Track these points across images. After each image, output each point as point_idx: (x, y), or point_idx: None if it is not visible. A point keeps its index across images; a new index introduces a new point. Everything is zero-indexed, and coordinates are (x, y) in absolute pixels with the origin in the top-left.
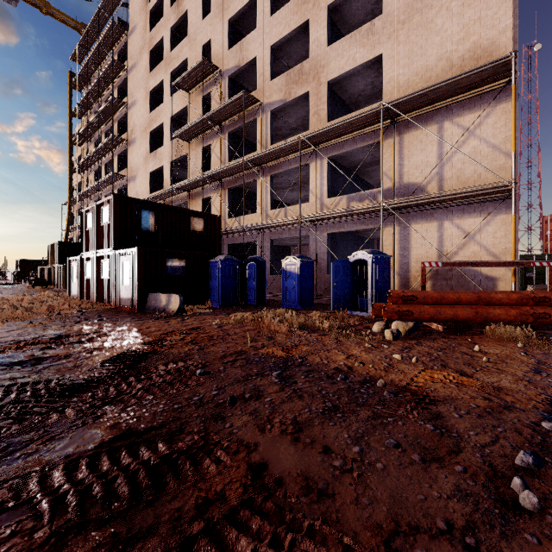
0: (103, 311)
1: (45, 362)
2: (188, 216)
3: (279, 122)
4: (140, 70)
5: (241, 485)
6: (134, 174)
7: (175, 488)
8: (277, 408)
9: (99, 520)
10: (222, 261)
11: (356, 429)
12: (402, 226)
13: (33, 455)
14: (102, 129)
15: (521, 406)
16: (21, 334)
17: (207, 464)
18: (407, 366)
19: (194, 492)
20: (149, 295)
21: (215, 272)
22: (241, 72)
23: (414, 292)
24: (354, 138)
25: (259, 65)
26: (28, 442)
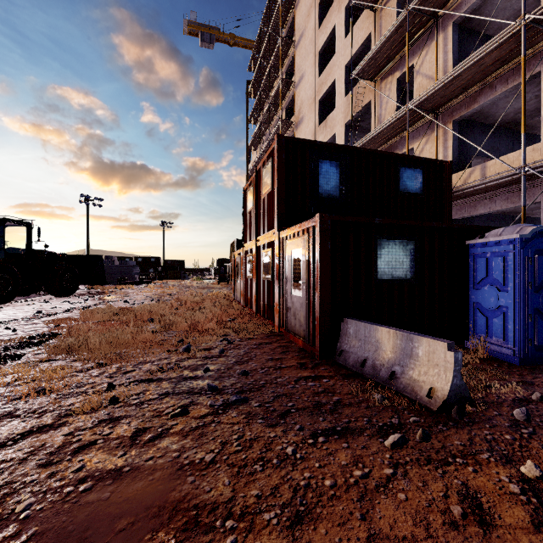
0: (258, 344)
1: None
2: (395, 167)
3: None
4: (307, 35)
5: None
6: None
7: None
8: None
9: None
10: (527, 240)
11: None
12: None
13: None
14: (272, 125)
15: None
16: None
17: None
18: None
19: None
20: (343, 323)
21: (494, 268)
22: None
23: None
24: None
25: None
26: None
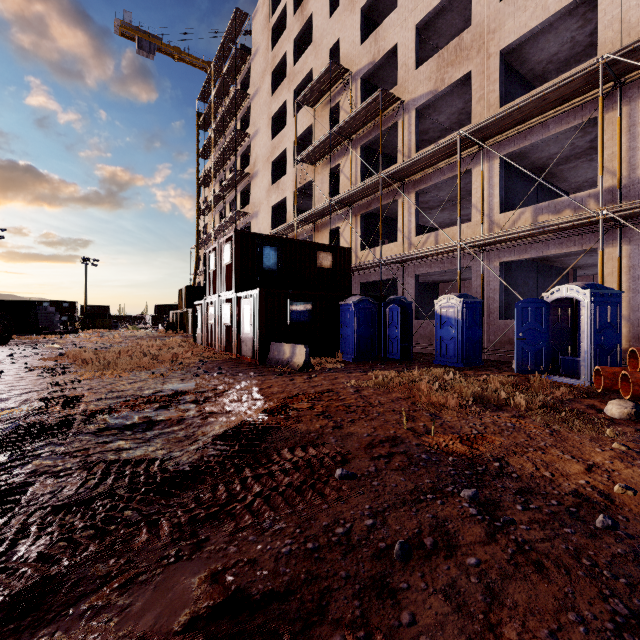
0: (224, 362)
1: (156, 428)
2: (314, 251)
3: (426, 122)
4: (262, 95)
5: None
6: (257, 210)
7: None
8: (498, 591)
9: None
10: (356, 304)
11: None
12: (635, 244)
13: (100, 616)
14: (226, 167)
15: None
16: (141, 387)
17: None
18: None
19: None
20: (271, 345)
21: (346, 317)
22: (376, 69)
23: None
24: (544, 122)
25: (399, 53)
26: (104, 578)
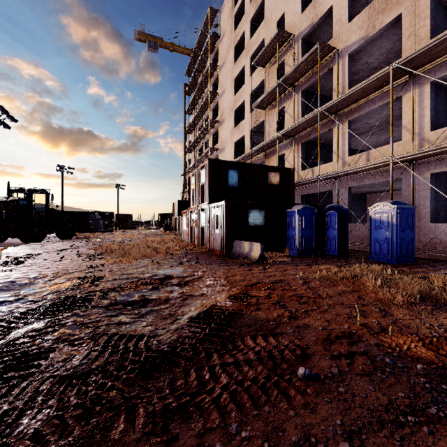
0: (201, 254)
1: (149, 305)
2: (266, 172)
3: (357, 65)
4: (227, 65)
5: None
6: (224, 146)
7: None
8: None
9: None
10: (300, 211)
11: None
12: None
13: None
14: (203, 118)
15: None
16: (143, 271)
17: None
18: None
19: None
20: (234, 242)
21: (292, 221)
22: (314, 29)
23: None
24: None
25: (334, 13)
26: None
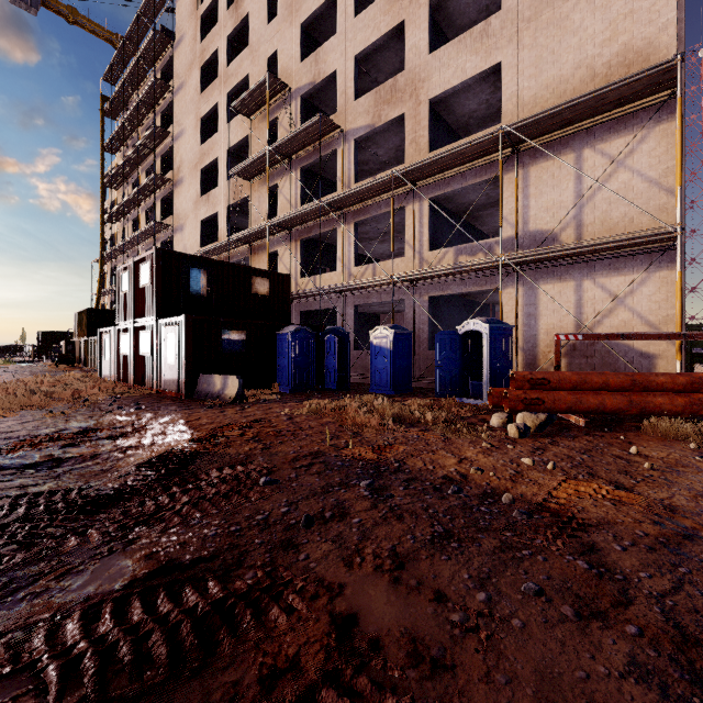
0: (142, 397)
1: (65, 464)
2: (249, 276)
3: (366, 153)
4: (189, 91)
5: (321, 647)
6: (182, 223)
7: (231, 650)
8: (368, 533)
9: (125, 698)
10: (293, 333)
11: (479, 567)
12: (527, 287)
13: (41, 596)
14: (141, 167)
15: None
16: (37, 426)
17: (275, 614)
18: (541, 474)
19: (257, 657)
20: (200, 377)
21: (283, 347)
22: (317, 90)
23: (545, 374)
24: (463, 173)
25: (339, 80)
26: (37, 576)
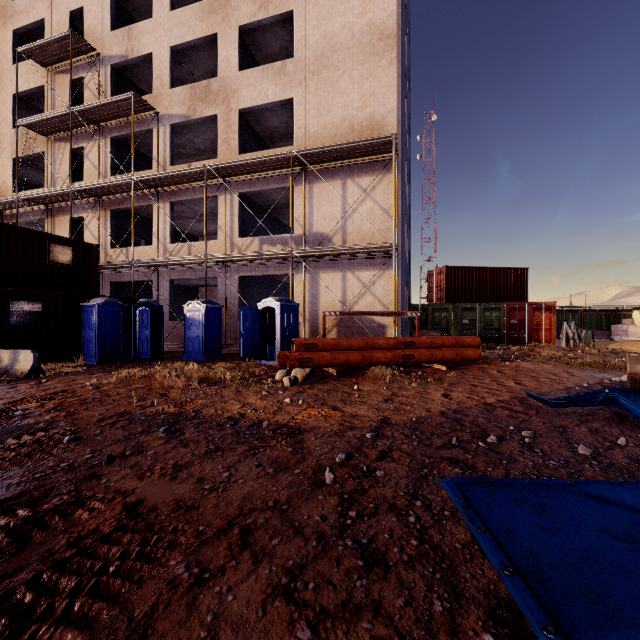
0: None
1: None
2: (46, 243)
3: (183, 138)
4: None
5: (115, 520)
6: None
7: (43, 538)
8: (160, 458)
9: None
10: (102, 305)
11: (230, 461)
12: (312, 274)
13: None
14: None
15: (361, 426)
16: None
17: (79, 514)
18: (294, 407)
19: (65, 536)
20: None
21: (90, 318)
22: (131, 64)
23: (315, 340)
24: (266, 177)
25: (155, 64)
26: None
